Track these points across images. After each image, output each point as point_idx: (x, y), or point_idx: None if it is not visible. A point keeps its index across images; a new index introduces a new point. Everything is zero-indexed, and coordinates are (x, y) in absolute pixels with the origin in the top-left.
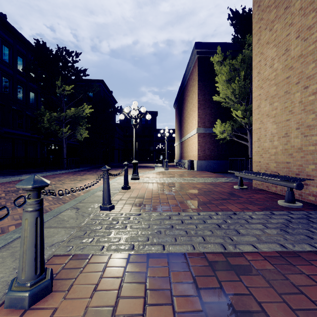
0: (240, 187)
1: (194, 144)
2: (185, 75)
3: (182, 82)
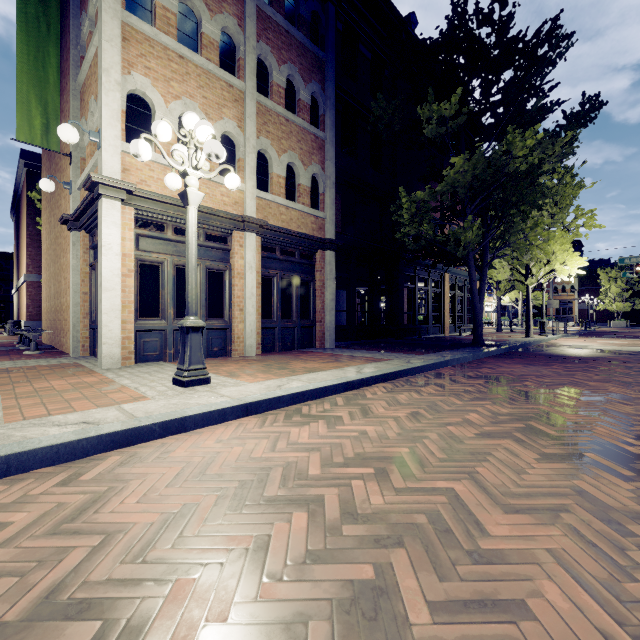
0: (18, 342)
1: (25, 297)
2: (17, 181)
3: (15, 187)
